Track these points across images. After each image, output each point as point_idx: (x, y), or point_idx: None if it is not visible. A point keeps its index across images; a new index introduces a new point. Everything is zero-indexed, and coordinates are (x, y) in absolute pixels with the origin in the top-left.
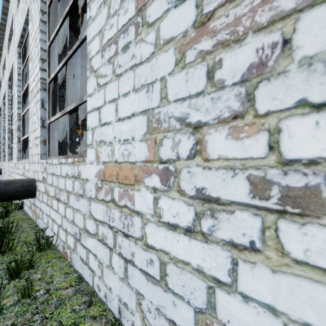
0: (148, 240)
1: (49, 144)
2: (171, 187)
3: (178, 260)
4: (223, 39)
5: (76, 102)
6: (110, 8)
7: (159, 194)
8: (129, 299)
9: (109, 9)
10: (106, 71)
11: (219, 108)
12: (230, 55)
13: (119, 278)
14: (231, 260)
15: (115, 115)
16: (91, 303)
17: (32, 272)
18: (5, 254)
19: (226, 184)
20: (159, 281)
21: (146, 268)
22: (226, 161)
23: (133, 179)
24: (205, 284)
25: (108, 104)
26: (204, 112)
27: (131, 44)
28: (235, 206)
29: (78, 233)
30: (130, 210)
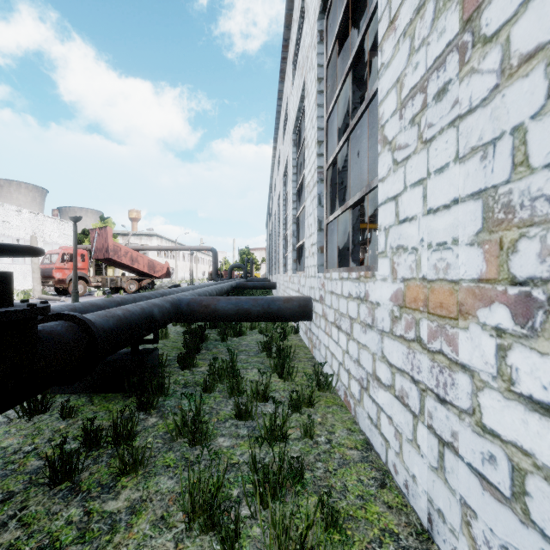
0: (485, 418)
1: (327, 252)
2: (538, 330)
3: None
4: None
5: (362, 191)
6: (414, 39)
7: (509, 340)
8: (446, 507)
9: (411, 41)
10: (407, 138)
11: None
12: None
13: (430, 466)
14: None
15: (422, 205)
16: (384, 485)
17: (312, 411)
18: (286, 381)
19: None
20: (508, 500)
21: (481, 466)
22: None
23: (454, 309)
24: None
25: (410, 189)
26: None
27: (451, 83)
28: None
29: (364, 378)
30: (449, 359)
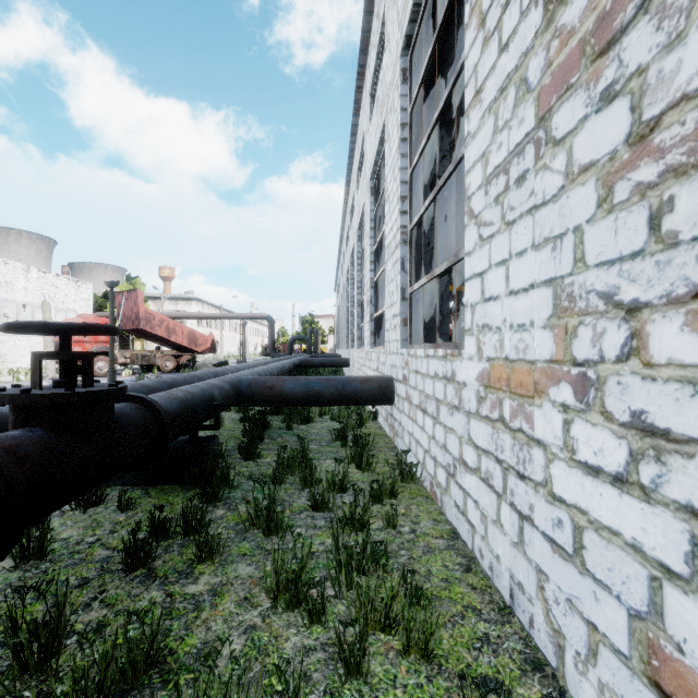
0: (554, 487)
1: (411, 325)
2: (591, 405)
3: (601, 526)
4: (676, 164)
5: (449, 261)
6: (498, 118)
7: (572, 415)
8: (525, 578)
9: (496, 120)
10: (492, 216)
11: (669, 279)
12: (687, 190)
13: (511, 543)
14: (689, 537)
15: (505, 285)
16: (470, 570)
17: (395, 503)
18: (365, 473)
19: (681, 407)
20: (571, 556)
21: (552, 532)
22: (680, 368)
23: (531, 388)
24: (645, 571)
25: (494, 268)
26: (643, 285)
27: (529, 173)
28: (696, 446)
29: (451, 464)
30: (527, 436)
